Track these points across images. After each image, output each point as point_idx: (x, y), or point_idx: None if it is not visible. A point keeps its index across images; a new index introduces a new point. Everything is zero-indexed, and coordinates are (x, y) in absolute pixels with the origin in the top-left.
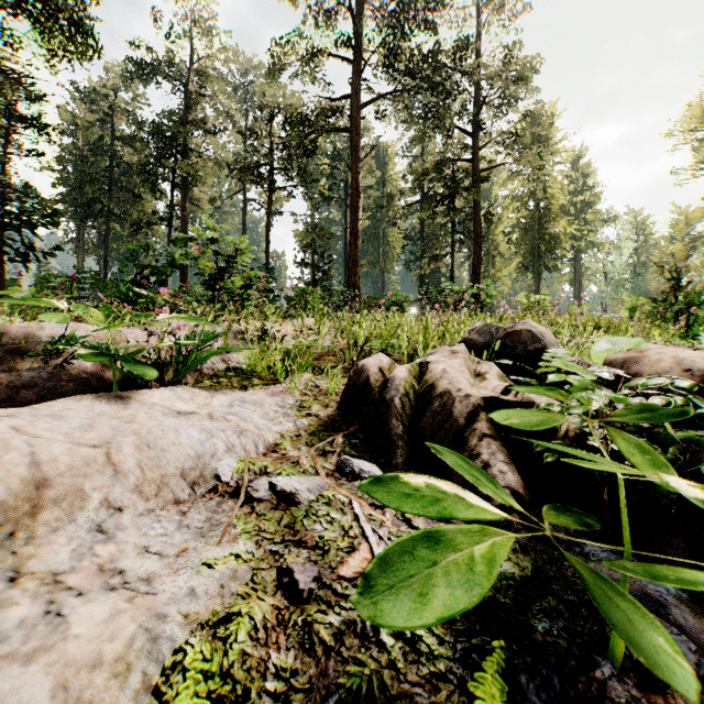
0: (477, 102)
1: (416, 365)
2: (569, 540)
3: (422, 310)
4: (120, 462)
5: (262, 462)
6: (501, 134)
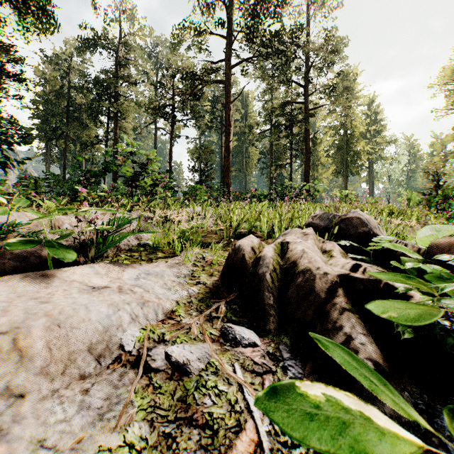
0: (307, 65)
1: (278, 244)
2: (427, 409)
3: (273, 200)
4: (32, 342)
5: (160, 329)
6: (322, 85)
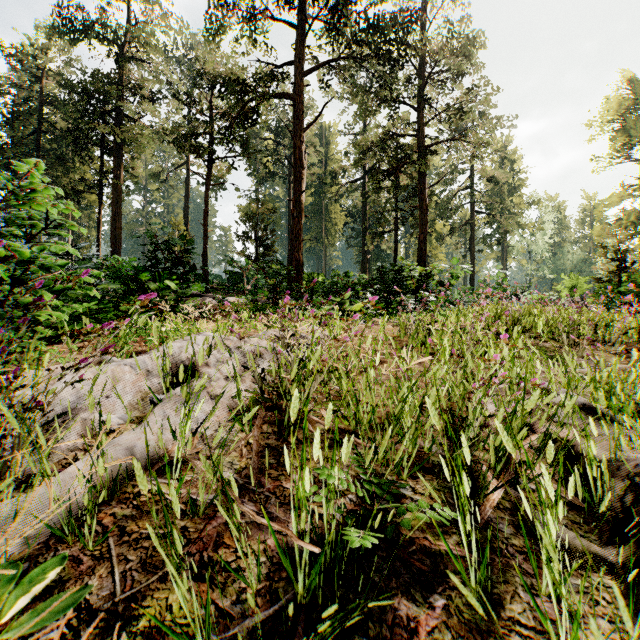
0: (423, 77)
1: None
2: None
3: (377, 293)
4: None
5: None
6: (446, 109)
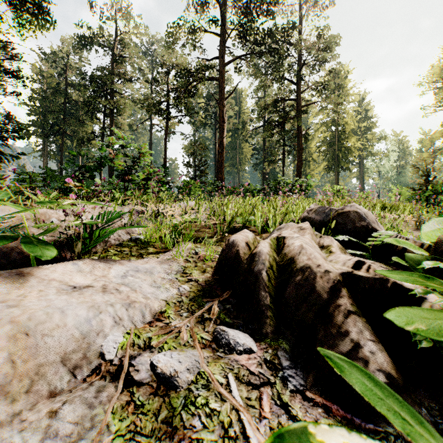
0: (300, 62)
1: (273, 239)
2: None
3: (266, 195)
4: None
5: (147, 333)
6: (315, 83)
